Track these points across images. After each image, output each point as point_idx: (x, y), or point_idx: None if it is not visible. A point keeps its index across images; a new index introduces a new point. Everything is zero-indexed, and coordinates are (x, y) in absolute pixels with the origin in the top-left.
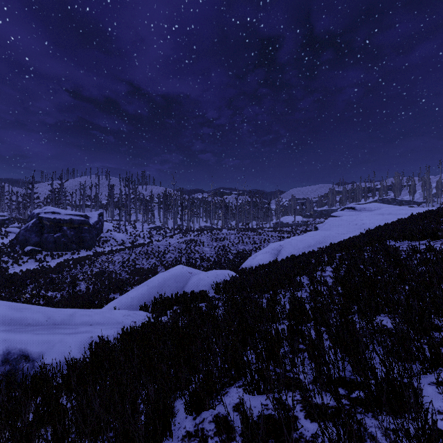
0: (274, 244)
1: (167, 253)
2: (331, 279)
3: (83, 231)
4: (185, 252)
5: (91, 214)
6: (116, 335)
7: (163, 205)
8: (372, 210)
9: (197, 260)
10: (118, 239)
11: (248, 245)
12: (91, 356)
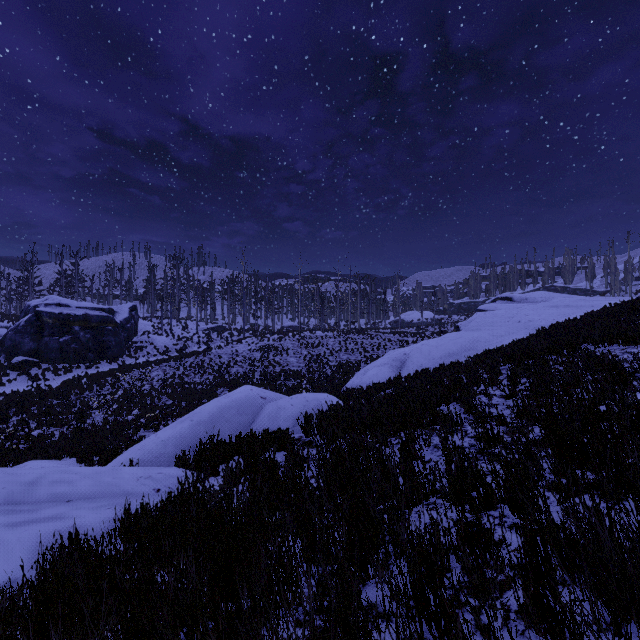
0: (395, 352)
1: (233, 366)
2: (505, 411)
3: (105, 333)
4: (259, 365)
5: (119, 307)
6: (116, 520)
7: (228, 296)
8: (537, 301)
9: (278, 377)
10: (159, 346)
11: (355, 353)
12: (40, 582)
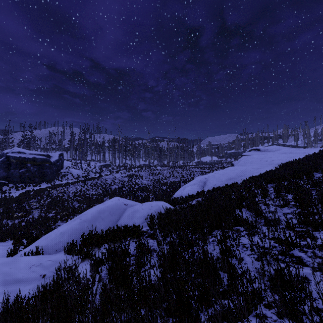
0: (200, 177)
1: (113, 185)
2: (284, 217)
3: (45, 167)
4: (127, 184)
5: (53, 154)
6: None
7: (111, 148)
8: (273, 150)
9: (137, 191)
10: (74, 174)
11: (178, 178)
12: None
